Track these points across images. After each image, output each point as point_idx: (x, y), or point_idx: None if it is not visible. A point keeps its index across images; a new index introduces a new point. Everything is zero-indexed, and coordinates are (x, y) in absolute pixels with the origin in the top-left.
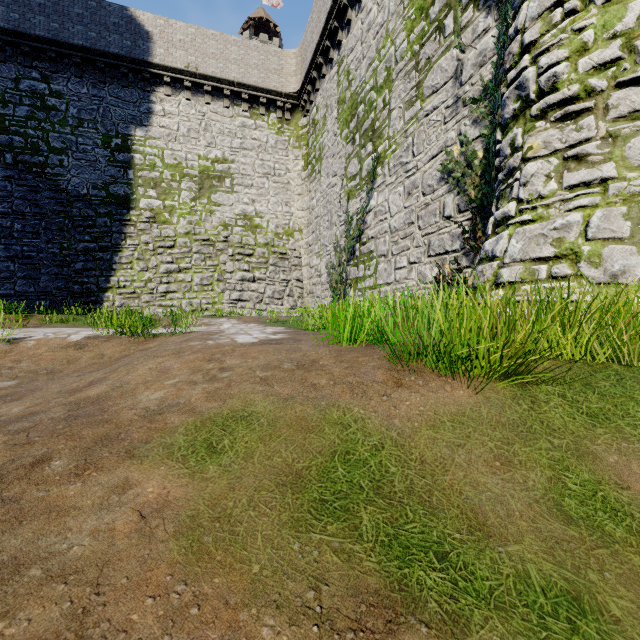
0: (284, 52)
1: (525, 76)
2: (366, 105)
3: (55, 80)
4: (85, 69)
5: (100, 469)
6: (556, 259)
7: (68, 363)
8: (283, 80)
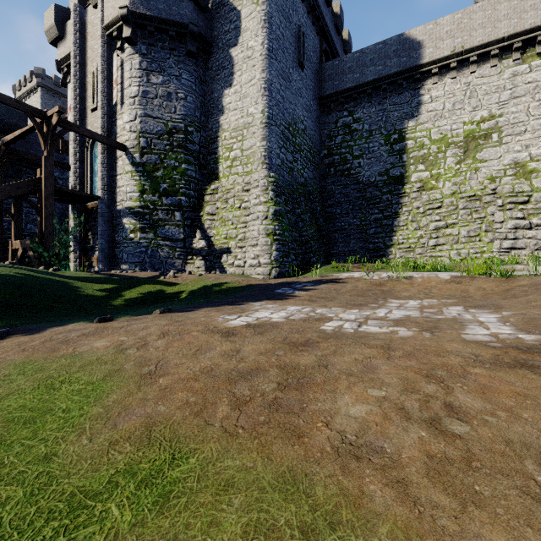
0: None
1: None
2: None
3: (356, 111)
4: (373, 95)
5: None
6: None
7: (463, 292)
8: None
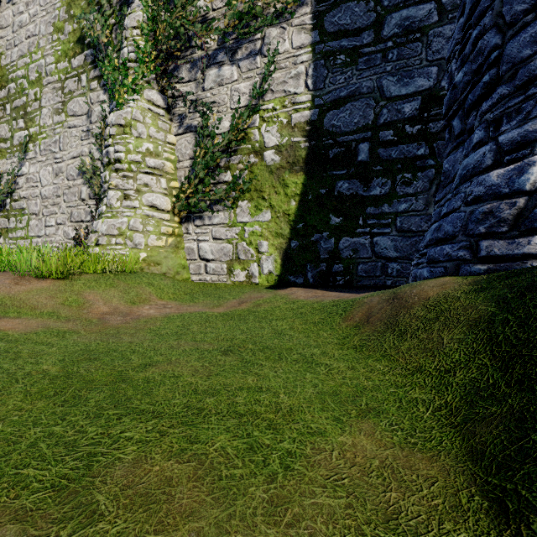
0: None
1: (110, 149)
2: (18, 87)
3: None
4: None
5: None
6: (119, 236)
7: None
8: None
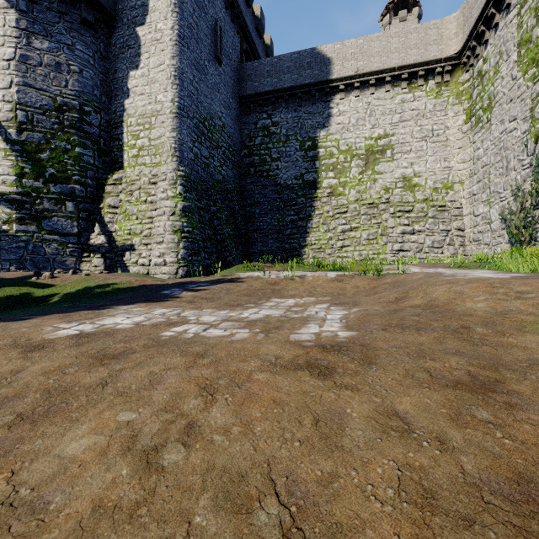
0: (443, 20)
1: None
2: None
3: (274, 115)
4: (290, 101)
5: (513, 334)
6: None
7: (341, 290)
8: (442, 47)
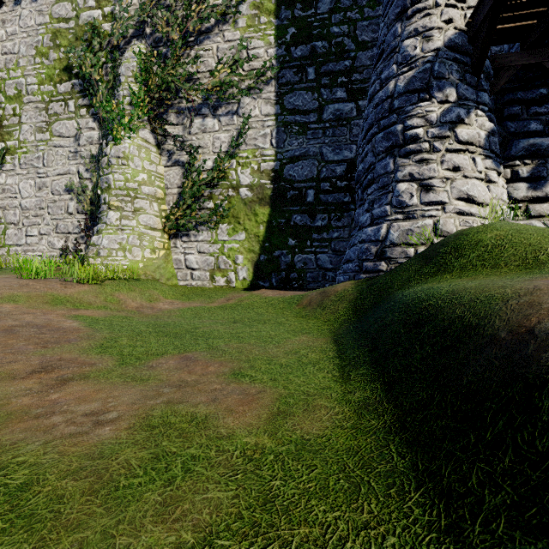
0: None
1: (109, 176)
2: None
3: None
4: None
5: None
6: (119, 249)
7: None
8: None
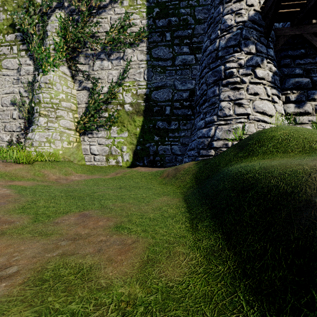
0: None
1: (40, 95)
2: None
3: None
4: None
5: None
6: (46, 141)
7: None
8: None
